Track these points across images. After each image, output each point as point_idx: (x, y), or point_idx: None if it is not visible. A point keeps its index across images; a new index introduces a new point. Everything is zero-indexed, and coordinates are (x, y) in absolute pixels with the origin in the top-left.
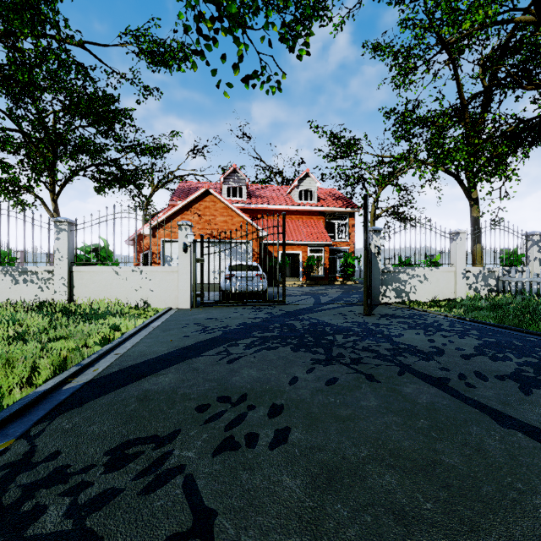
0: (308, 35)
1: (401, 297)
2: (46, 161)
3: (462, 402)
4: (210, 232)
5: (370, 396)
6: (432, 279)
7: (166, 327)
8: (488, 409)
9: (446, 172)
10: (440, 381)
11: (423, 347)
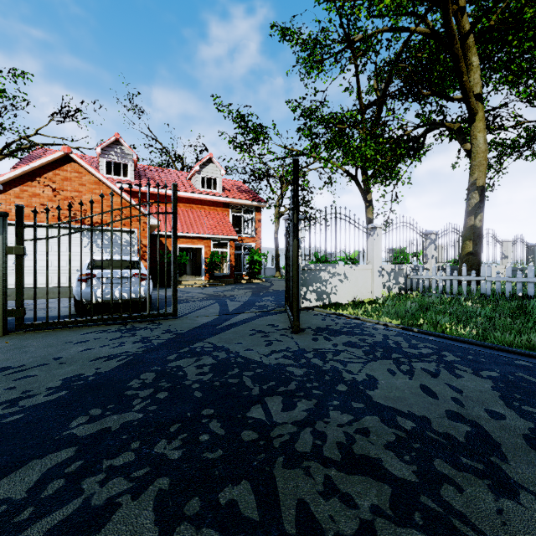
0: None
1: (323, 300)
2: None
3: None
4: (73, 215)
5: None
6: (352, 278)
7: None
8: None
9: (347, 173)
10: None
11: (438, 418)
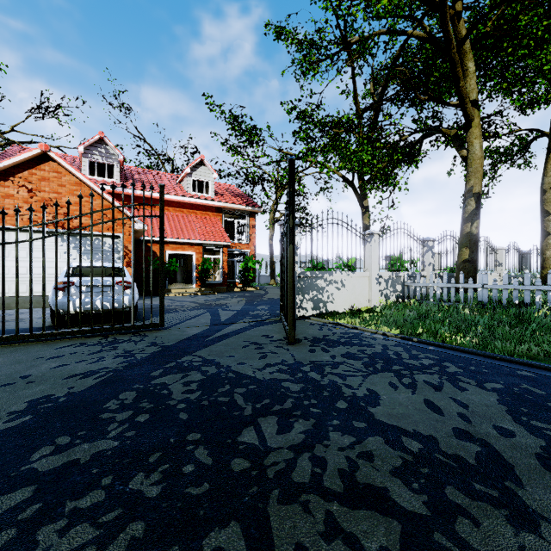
0: None
1: (319, 309)
2: None
3: None
4: (52, 218)
5: None
6: (349, 285)
7: None
8: None
9: (343, 178)
10: None
11: (446, 437)
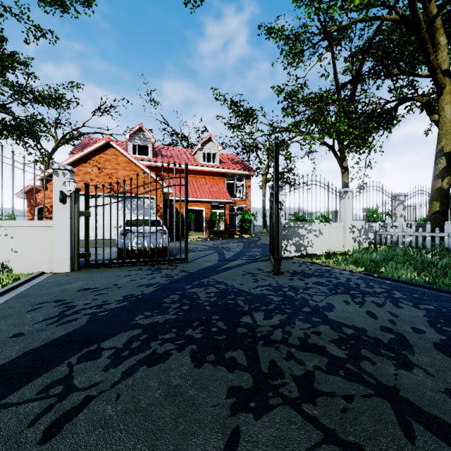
0: None
1: (300, 251)
2: None
3: None
4: (112, 186)
5: None
6: (326, 233)
7: (2, 312)
8: None
9: (325, 144)
10: None
11: (373, 330)
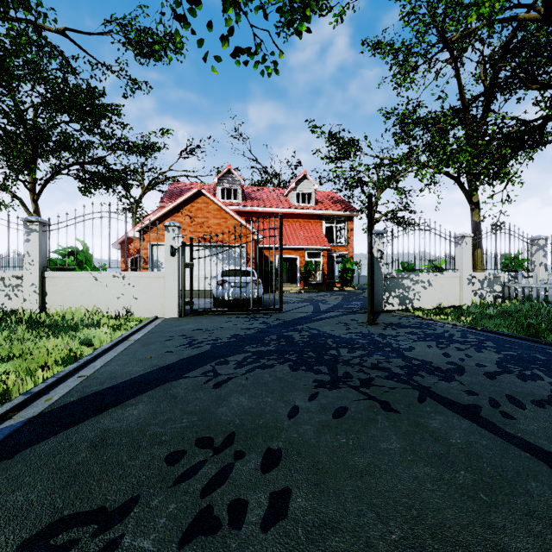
0: (308, 7)
1: (405, 305)
2: (21, 156)
3: (505, 442)
4: (203, 236)
5: (390, 434)
6: (436, 285)
7: (148, 340)
8: (540, 452)
9: (447, 175)
10: (471, 410)
11: (439, 363)
